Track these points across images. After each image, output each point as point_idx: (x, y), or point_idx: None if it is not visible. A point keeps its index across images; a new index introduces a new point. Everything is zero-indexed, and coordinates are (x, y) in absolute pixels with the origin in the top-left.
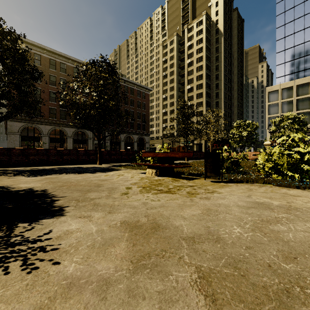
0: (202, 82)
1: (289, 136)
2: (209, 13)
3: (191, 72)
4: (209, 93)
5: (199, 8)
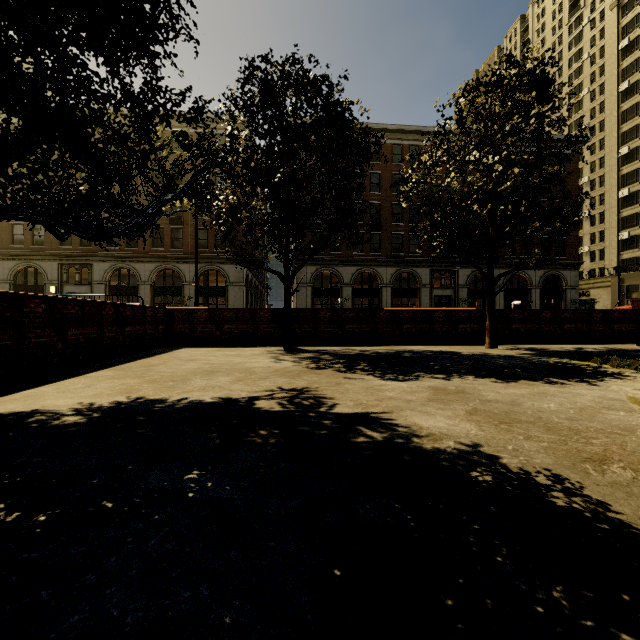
0: None
1: None
2: None
3: None
4: None
5: None
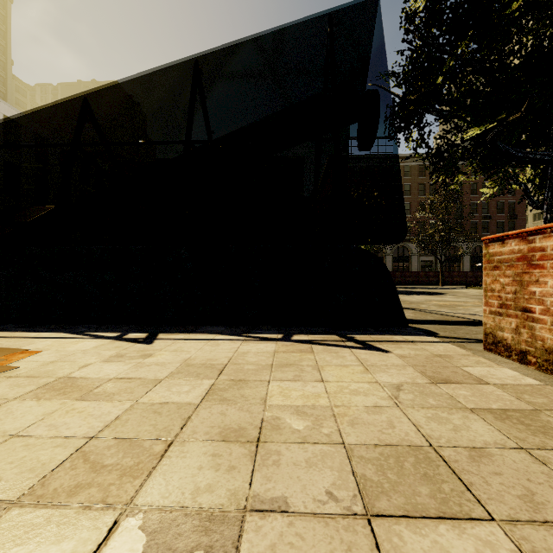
0: None
1: None
2: None
3: None
4: None
5: None
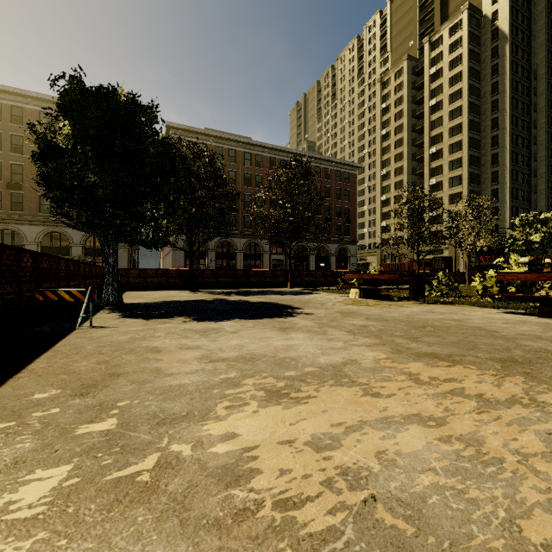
0: (461, 138)
1: None
2: (477, 2)
3: (437, 123)
4: (476, 157)
5: None
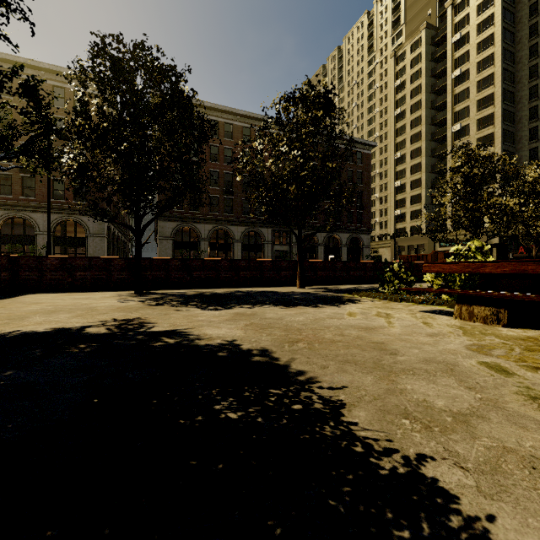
0: (493, 110)
1: None
2: None
3: (462, 96)
4: (511, 132)
5: None
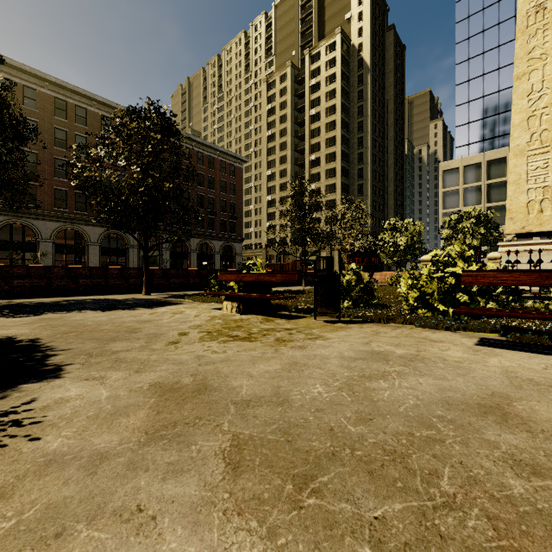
0: (335, 149)
1: (471, 245)
2: (347, 31)
3: (316, 133)
4: (347, 169)
5: (330, 21)
